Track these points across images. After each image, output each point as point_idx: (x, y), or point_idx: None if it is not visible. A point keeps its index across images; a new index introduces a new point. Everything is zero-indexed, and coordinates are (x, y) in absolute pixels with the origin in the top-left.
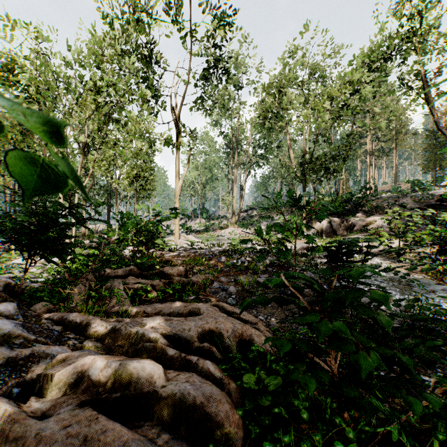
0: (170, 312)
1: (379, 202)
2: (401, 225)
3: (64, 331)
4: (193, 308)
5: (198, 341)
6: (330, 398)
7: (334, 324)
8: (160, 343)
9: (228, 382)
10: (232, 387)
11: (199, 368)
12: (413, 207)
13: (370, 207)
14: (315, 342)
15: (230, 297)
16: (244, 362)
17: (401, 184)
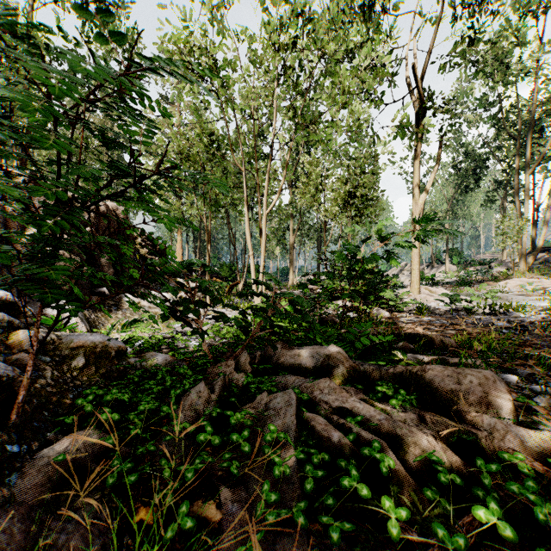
0: None
1: None
2: None
3: None
4: None
5: None
6: None
7: None
8: None
9: None
10: None
11: None
12: None
13: None
14: None
15: None
16: None
17: None
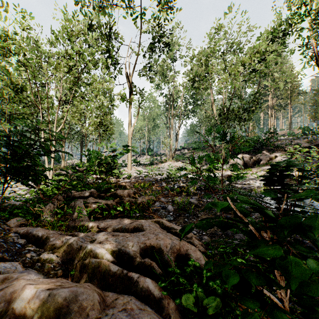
0: (118, 227)
1: (279, 143)
2: (299, 159)
3: (27, 243)
4: (137, 224)
5: (140, 256)
6: (267, 317)
7: (308, 263)
8: (104, 260)
9: (167, 301)
10: (172, 307)
11: (140, 285)
12: (306, 146)
13: (272, 146)
14: (263, 272)
15: (169, 214)
16: (181, 276)
17: (294, 130)
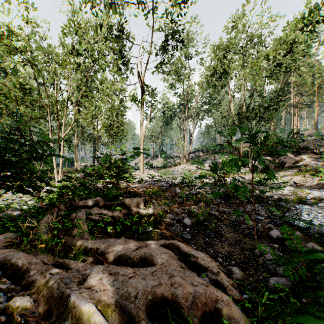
0: (121, 254)
1: (305, 144)
2: None
3: (3, 276)
4: (145, 252)
5: (147, 316)
6: None
7: None
8: None
9: None
10: None
11: None
12: None
13: (298, 148)
14: None
15: (185, 230)
16: None
17: (320, 130)
